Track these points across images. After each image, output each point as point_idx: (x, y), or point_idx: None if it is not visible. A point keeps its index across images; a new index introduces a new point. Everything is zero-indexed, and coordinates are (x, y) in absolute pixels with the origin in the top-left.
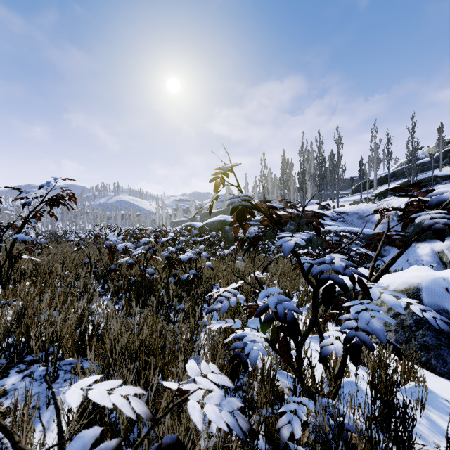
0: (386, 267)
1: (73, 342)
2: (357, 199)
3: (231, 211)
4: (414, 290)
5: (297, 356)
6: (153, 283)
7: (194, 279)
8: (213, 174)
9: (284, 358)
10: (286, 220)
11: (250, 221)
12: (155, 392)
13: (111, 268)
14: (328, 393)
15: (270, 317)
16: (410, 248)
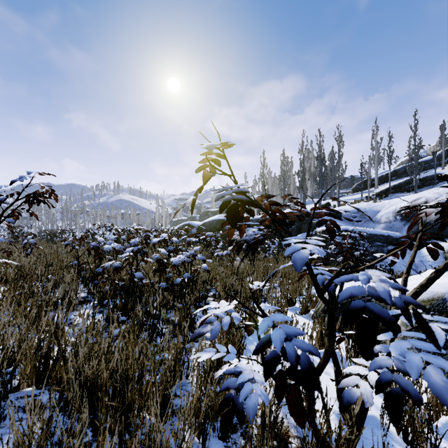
0: (427, 282)
1: (32, 368)
2: (358, 198)
3: (220, 208)
4: (439, 301)
5: (309, 397)
6: (144, 287)
7: (189, 283)
8: (200, 161)
9: (295, 419)
10: (293, 220)
11: (248, 221)
12: (121, 447)
13: (98, 272)
14: (345, 437)
15: (274, 355)
16: None
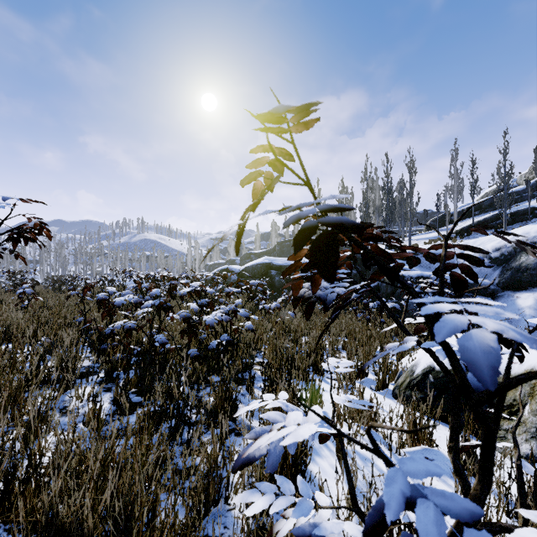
0: None
1: None
2: (433, 237)
3: (296, 242)
4: None
5: None
6: (168, 353)
7: (228, 346)
8: (249, 165)
9: None
10: (398, 264)
11: None
12: None
13: (107, 333)
14: None
15: None
16: (508, 299)
